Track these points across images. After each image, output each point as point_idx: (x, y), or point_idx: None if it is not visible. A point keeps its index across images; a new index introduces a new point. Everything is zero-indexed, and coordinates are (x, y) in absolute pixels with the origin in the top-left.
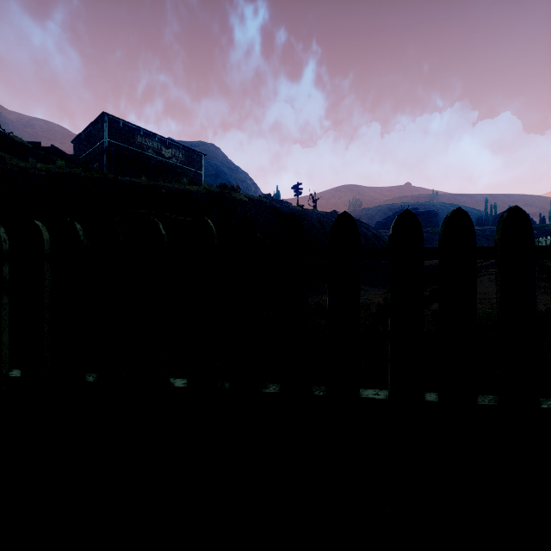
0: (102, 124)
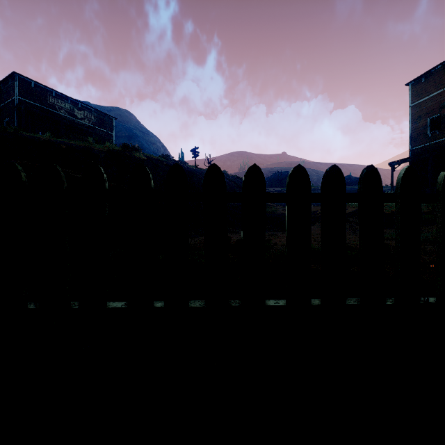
0: (12, 82)
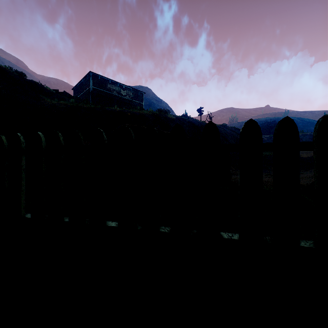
0: (88, 78)
